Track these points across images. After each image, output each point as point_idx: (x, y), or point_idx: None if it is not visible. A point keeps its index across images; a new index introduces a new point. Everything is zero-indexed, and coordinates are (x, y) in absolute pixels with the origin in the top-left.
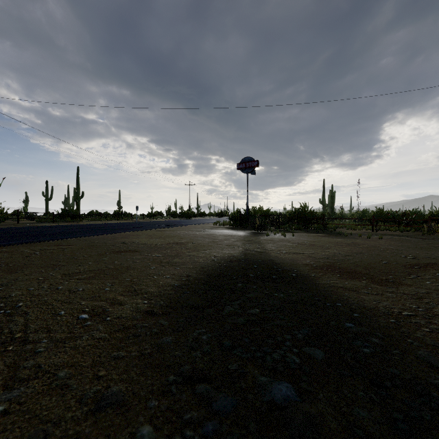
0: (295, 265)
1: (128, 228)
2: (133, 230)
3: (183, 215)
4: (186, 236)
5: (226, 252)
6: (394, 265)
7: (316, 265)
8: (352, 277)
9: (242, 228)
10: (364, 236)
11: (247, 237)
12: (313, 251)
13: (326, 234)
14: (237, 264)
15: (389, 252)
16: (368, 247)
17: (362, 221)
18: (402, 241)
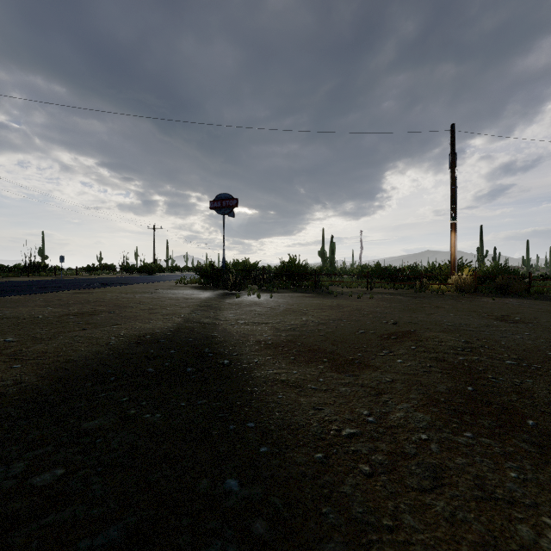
0: (242, 343)
1: (23, 289)
2: (22, 293)
3: (143, 270)
4: (113, 301)
5: (149, 326)
6: (370, 335)
7: (273, 341)
8: (310, 359)
9: (214, 288)
10: (356, 296)
11: (207, 301)
12: (282, 319)
13: (314, 294)
14: (144, 349)
15: (371, 317)
16: (351, 311)
17: (361, 277)
18: (392, 301)
